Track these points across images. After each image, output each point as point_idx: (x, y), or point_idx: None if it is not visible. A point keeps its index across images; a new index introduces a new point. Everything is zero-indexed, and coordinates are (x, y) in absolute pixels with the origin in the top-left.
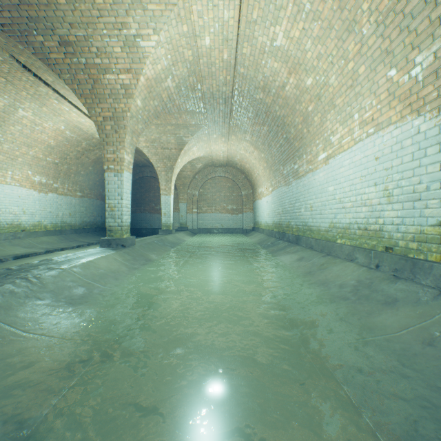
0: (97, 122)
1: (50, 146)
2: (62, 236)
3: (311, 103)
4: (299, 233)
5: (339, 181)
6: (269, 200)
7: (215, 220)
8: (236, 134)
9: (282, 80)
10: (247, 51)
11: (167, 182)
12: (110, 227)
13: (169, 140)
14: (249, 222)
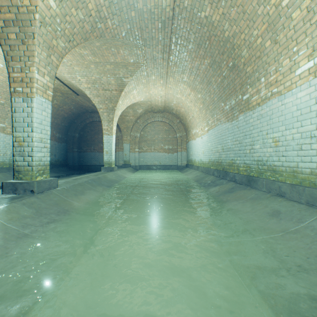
0: None
1: None
2: (9, 173)
3: None
4: (250, 174)
5: None
6: (204, 140)
7: (154, 158)
8: (174, 75)
9: None
10: None
11: (108, 123)
12: (18, 166)
13: (110, 81)
14: (183, 159)
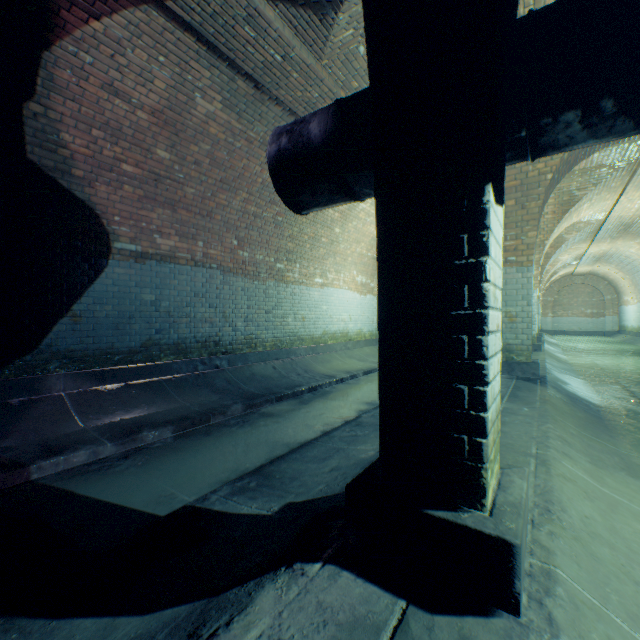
0: None
1: None
2: None
3: None
4: None
5: None
6: (634, 309)
7: (571, 323)
8: (601, 263)
9: (636, 258)
10: (613, 249)
11: None
12: None
13: None
14: (612, 325)
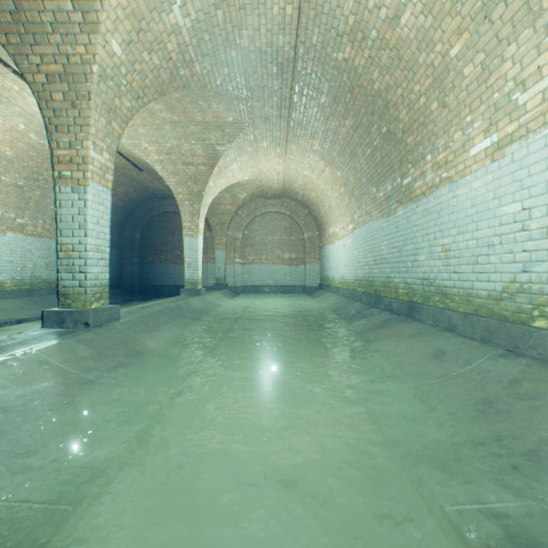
0: (35, 86)
1: (5, 157)
2: (31, 298)
3: (459, 35)
4: (413, 299)
5: (544, 188)
6: (347, 244)
7: (266, 273)
8: (298, 141)
9: (396, 1)
10: None
11: (192, 217)
12: (65, 288)
13: (195, 150)
14: (314, 276)
